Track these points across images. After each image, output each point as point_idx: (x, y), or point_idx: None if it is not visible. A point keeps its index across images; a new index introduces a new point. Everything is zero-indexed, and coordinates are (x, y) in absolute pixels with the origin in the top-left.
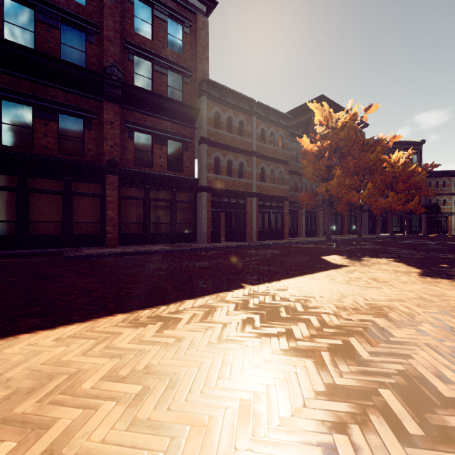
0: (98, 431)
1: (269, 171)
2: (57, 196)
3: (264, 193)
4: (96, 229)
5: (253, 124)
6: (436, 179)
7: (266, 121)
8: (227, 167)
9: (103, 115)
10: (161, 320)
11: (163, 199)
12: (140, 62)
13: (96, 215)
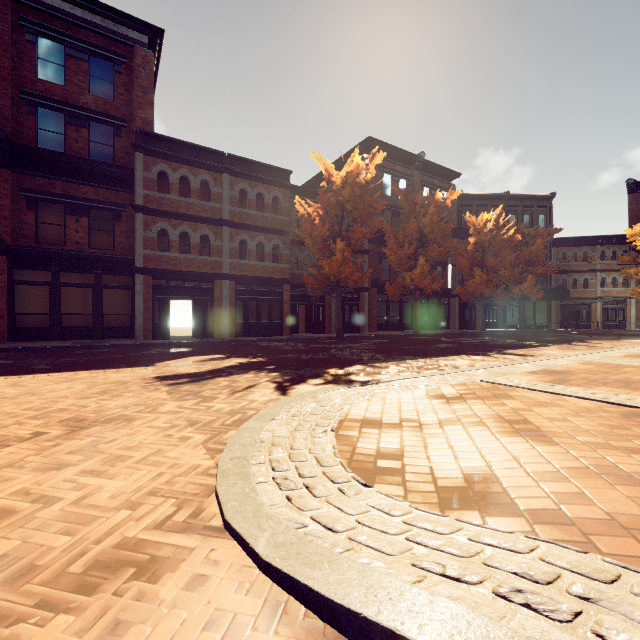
0: None
1: (254, 245)
2: None
3: (246, 274)
4: None
5: (224, 184)
6: (573, 249)
7: (249, 178)
8: (183, 241)
9: None
10: None
11: (80, 284)
12: (47, 115)
13: None
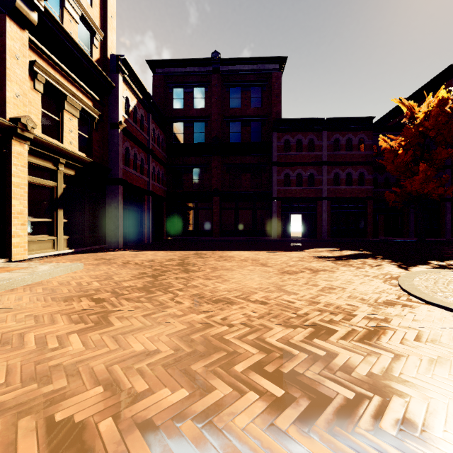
0: (142, 256)
1: (344, 175)
2: (192, 211)
3: (338, 195)
4: (209, 227)
5: (323, 138)
6: None
7: (341, 130)
8: (297, 179)
9: (212, 164)
10: (172, 252)
11: (247, 208)
12: (233, 125)
13: (209, 219)
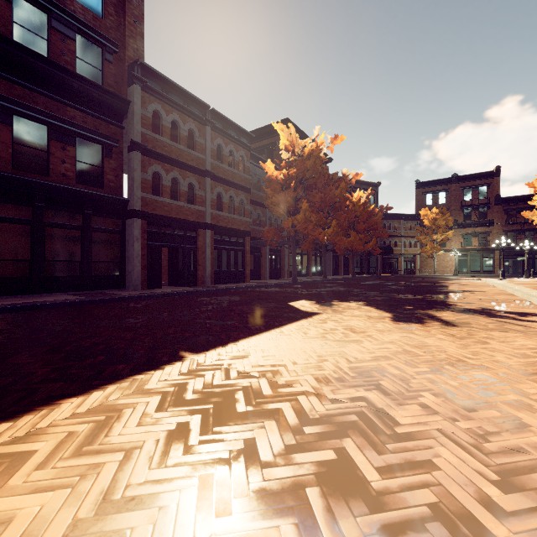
0: None
1: (227, 198)
2: None
3: (222, 224)
4: None
5: (207, 137)
6: (389, 221)
7: (224, 135)
8: (172, 187)
9: None
10: None
11: (67, 225)
12: (24, 8)
13: None
